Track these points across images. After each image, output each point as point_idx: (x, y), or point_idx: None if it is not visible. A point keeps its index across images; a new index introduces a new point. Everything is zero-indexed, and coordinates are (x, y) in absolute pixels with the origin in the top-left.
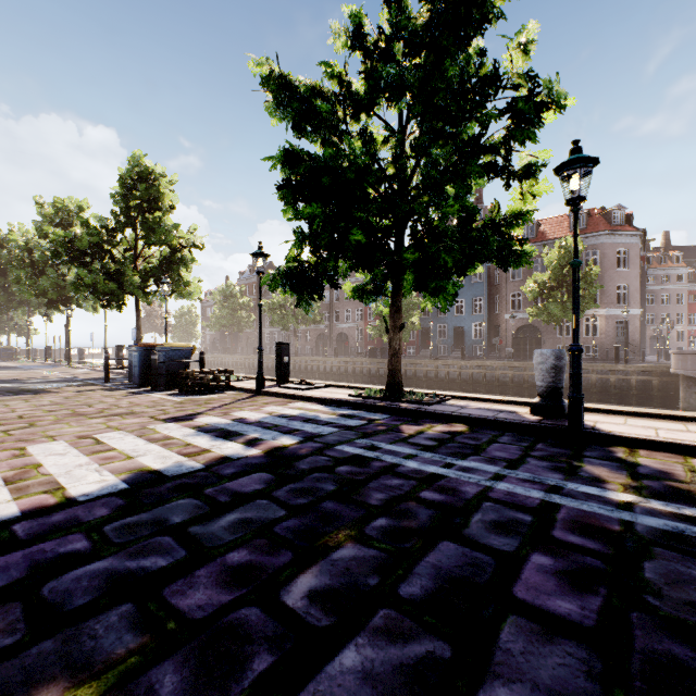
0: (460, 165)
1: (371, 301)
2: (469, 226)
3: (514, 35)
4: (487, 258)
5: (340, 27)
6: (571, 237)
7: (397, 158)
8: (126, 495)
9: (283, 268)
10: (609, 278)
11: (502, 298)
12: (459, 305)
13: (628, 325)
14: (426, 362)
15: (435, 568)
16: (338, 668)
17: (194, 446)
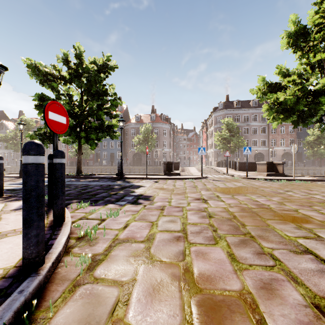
0: (98, 111)
1: (71, 144)
2: (102, 126)
3: (110, 85)
4: (105, 137)
5: (60, 56)
6: (150, 123)
7: (79, 107)
8: (9, 190)
9: (36, 131)
10: (161, 138)
11: (128, 142)
12: (112, 144)
13: (166, 154)
14: (97, 167)
15: (82, 188)
16: (68, 192)
17: (15, 186)
